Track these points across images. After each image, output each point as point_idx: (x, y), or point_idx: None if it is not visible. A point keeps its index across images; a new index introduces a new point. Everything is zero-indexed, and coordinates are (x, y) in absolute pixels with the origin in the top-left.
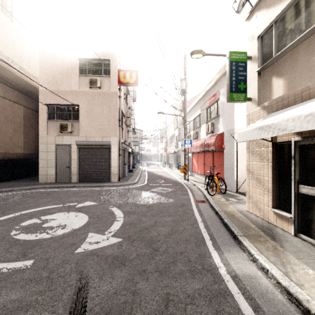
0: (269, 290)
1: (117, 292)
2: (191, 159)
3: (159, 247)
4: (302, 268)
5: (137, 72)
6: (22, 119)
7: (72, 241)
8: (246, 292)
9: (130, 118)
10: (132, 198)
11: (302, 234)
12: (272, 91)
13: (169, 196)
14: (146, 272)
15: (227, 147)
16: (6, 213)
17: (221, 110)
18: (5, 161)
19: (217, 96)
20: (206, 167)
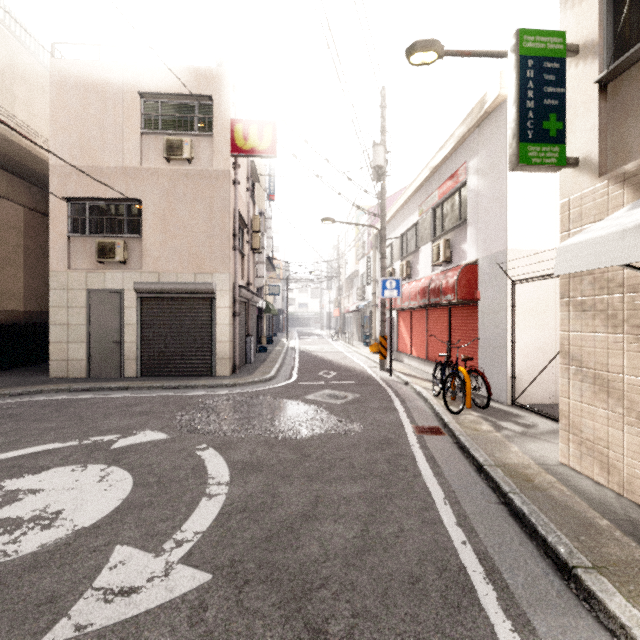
0: None
1: None
2: (396, 323)
3: (326, 617)
4: None
5: (275, 125)
6: (22, 235)
7: (51, 584)
8: None
9: (260, 234)
10: (258, 419)
11: None
12: None
13: (350, 413)
14: None
15: (488, 295)
16: None
17: (472, 208)
18: None
19: (460, 177)
20: (432, 342)
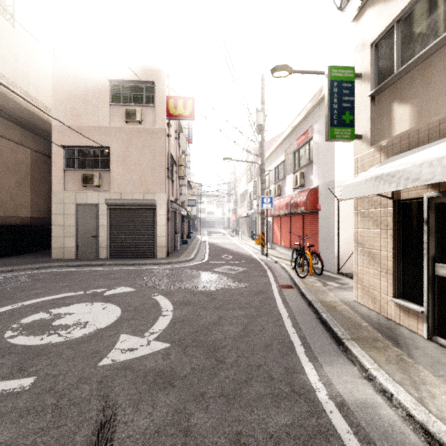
0: (396, 427)
1: (161, 430)
2: (272, 225)
3: (225, 357)
4: (444, 392)
5: (194, 99)
6: (29, 168)
7: (94, 347)
8: (360, 430)
9: (183, 167)
10: (186, 281)
11: (440, 337)
12: (393, 124)
13: (240, 278)
14: (205, 398)
15: (324, 207)
16: (0, 305)
17: (315, 153)
18: (4, 228)
19: (309, 134)
20: (293, 237)
